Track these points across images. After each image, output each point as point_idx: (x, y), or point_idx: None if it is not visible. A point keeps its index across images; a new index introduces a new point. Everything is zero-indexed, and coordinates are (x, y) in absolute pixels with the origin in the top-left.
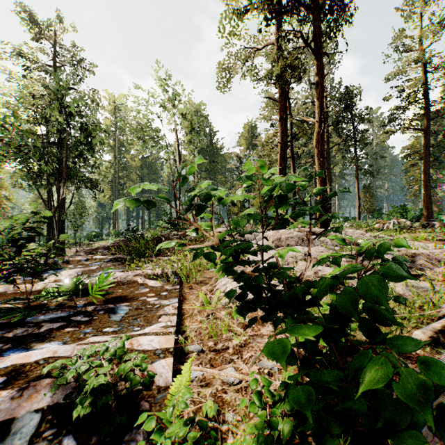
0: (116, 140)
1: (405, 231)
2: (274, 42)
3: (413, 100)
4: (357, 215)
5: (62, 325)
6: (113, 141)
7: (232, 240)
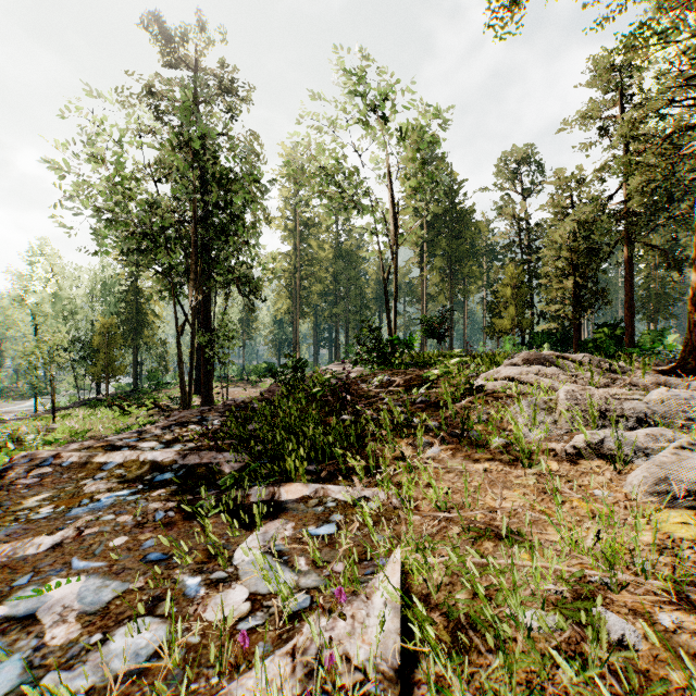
0: (297, 220)
1: None
2: None
3: None
4: None
5: None
6: (293, 221)
7: None
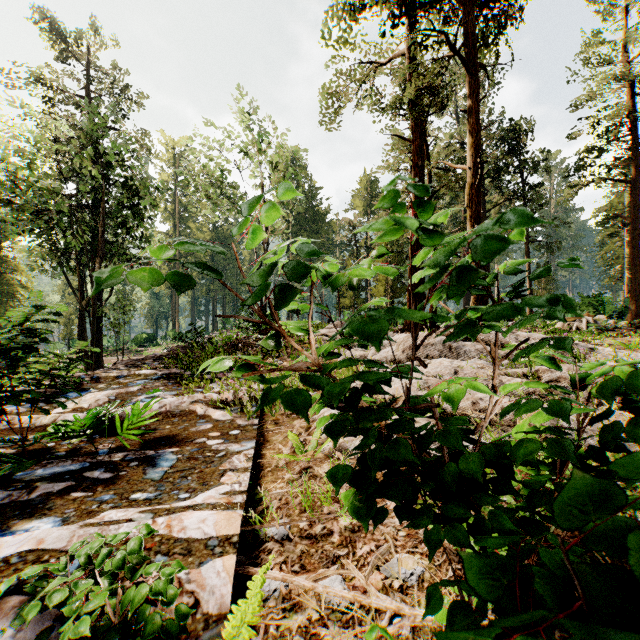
0: (176, 203)
1: (607, 335)
2: (404, 53)
3: (614, 137)
4: (528, 310)
5: (69, 486)
6: (172, 204)
7: (332, 364)
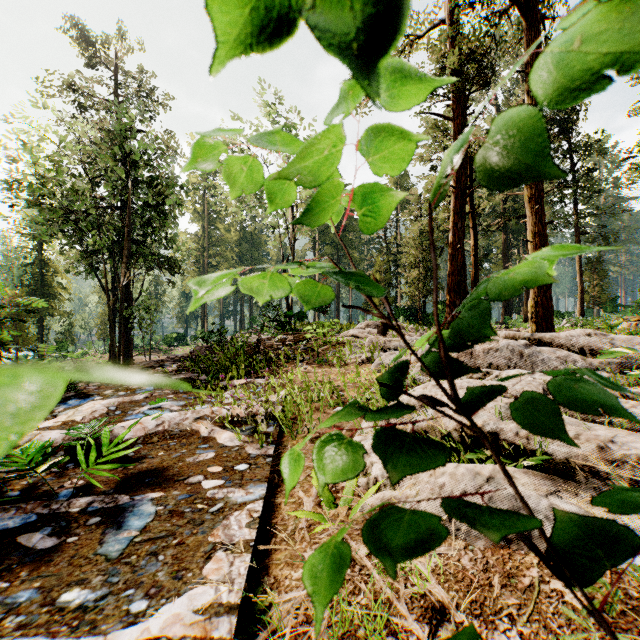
0: (205, 204)
1: None
2: (443, 22)
3: None
4: (578, 309)
5: None
6: (201, 205)
7: None
